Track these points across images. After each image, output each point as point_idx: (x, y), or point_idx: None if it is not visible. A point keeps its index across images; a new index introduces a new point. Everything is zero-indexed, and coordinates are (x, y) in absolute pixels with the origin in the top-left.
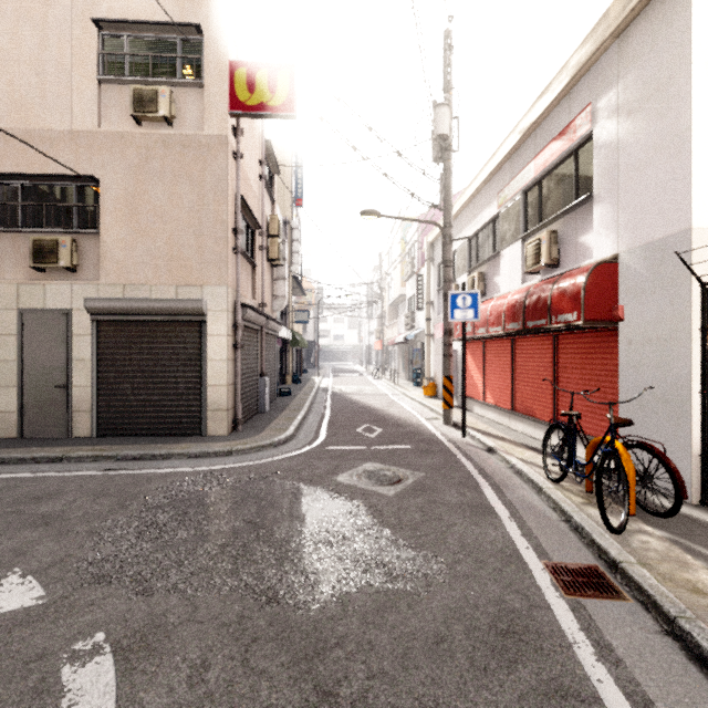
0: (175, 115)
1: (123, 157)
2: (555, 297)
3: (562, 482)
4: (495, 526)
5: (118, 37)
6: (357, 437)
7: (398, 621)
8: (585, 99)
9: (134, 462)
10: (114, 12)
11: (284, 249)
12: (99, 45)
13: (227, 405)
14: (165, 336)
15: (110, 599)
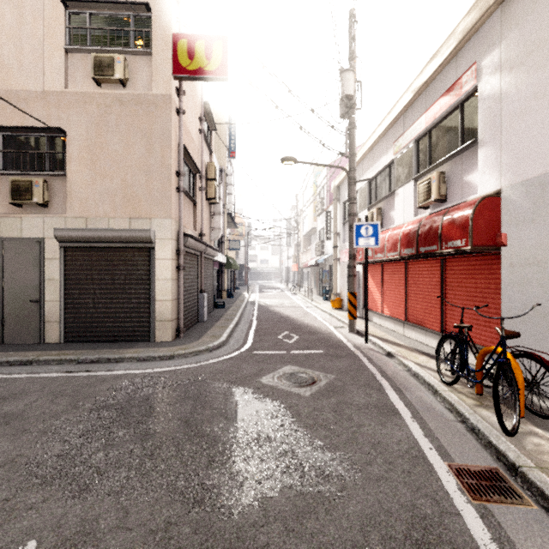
0: (128, 78)
1: (86, 113)
2: (445, 226)
3: (454, 385)
4: (399, 426)
5: (82, 14)
6: (278, 343)
7: (317, 528)
8: (471, 59)
9: (92, 365)
10: None
11: (220, 190)
12: (66, 21)
13: (171, 316)
14: (120, 260)
15: (48, 502)
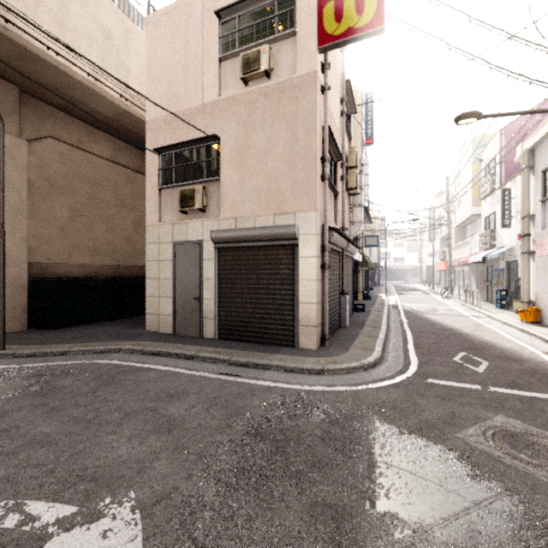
0: (273, 67)
1: (235, 115)
2: None
3: None
4: None
5: (232, 20)
6: (459, 369)
7: None
8: None
9: (241, 369)
10: (229, 1)
11: (361, 179)
12: (219, 33)
13: (316, 321)
14: (265, 259)
15: None
